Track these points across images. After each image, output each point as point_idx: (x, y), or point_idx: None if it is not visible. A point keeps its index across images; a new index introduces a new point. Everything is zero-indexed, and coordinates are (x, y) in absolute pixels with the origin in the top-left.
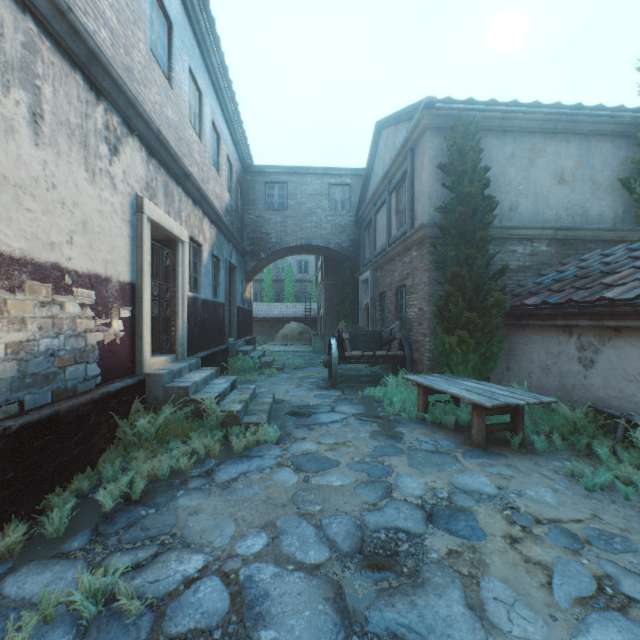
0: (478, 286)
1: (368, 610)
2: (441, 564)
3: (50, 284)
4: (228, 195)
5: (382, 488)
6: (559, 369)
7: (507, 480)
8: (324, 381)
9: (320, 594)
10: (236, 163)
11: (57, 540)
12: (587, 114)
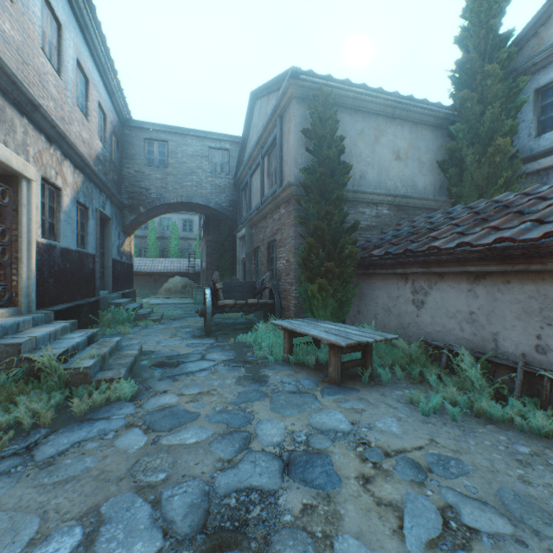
0: (336, 239)
1: None
2: (294, 528)
3: None
4: (100, 144)
5: (240, 439)
6: (398, 310)
7: (359, 414)
8: (200, 330)
9: None
10: (111, 114)
11: None
12: (416, 105)
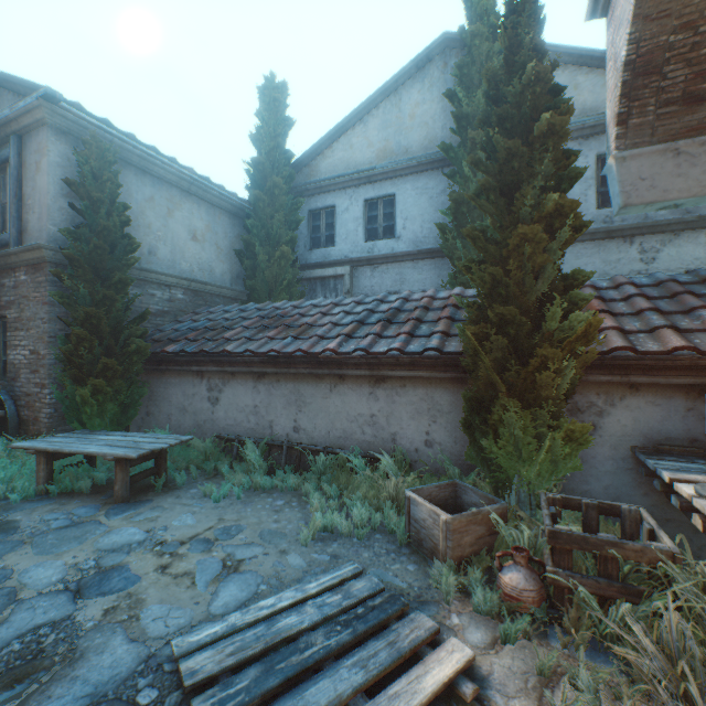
0: (119, 330)
1: None
2: (101, 626)
3: None
4: None
5: (2, 598)
6: (195, 408)
7: (155, 521)
8: None
9: None
10: None
11: None
12: (214, 189)
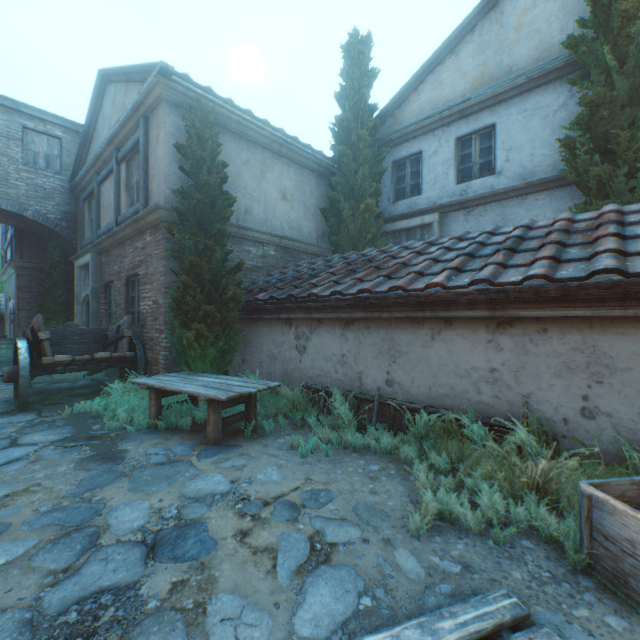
0: (217, 279)
1: None
2: (161, 612)
3: None
4: None
5: (84, 538)
6: (283, 356)
7: (241, 470)
8: (7, 403)
9: None
10: None
11: None
12: (302, 149)
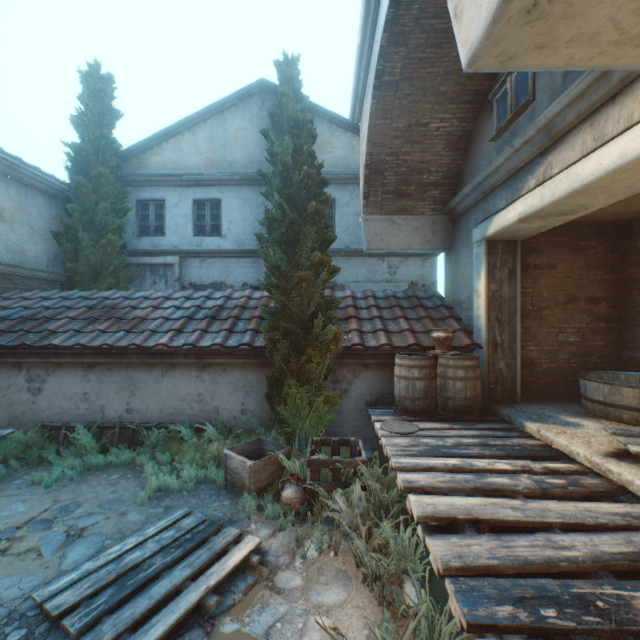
0: None
1: None
2: None
3: None
4: None
5: None
6: (11, 400)
7: None
8: None
9: None
10: None
11: None
12: (28, 169)
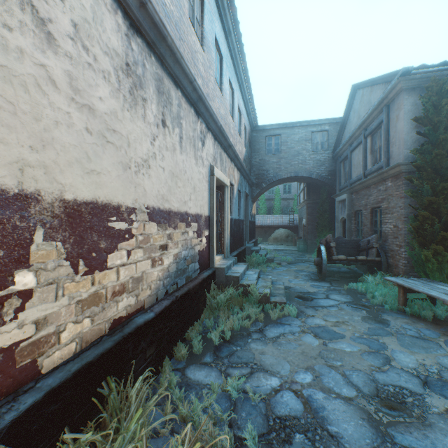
0: None
1: (393, 431)
2: (442, 416)
3: (184, 223)
4: (244, 149)
5: (382, 358)
6: None
7: None
8: (314, 274)
9: (357, 415)
10: (248, 127)
11: (199, 355)
12: None
